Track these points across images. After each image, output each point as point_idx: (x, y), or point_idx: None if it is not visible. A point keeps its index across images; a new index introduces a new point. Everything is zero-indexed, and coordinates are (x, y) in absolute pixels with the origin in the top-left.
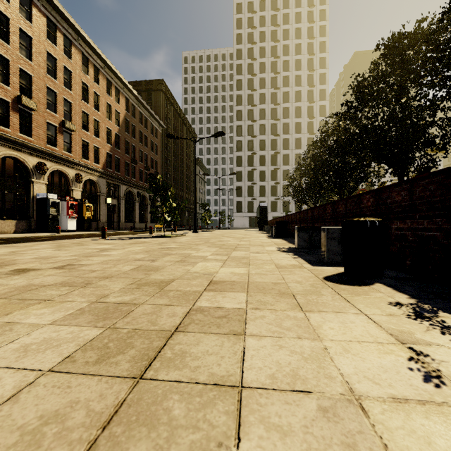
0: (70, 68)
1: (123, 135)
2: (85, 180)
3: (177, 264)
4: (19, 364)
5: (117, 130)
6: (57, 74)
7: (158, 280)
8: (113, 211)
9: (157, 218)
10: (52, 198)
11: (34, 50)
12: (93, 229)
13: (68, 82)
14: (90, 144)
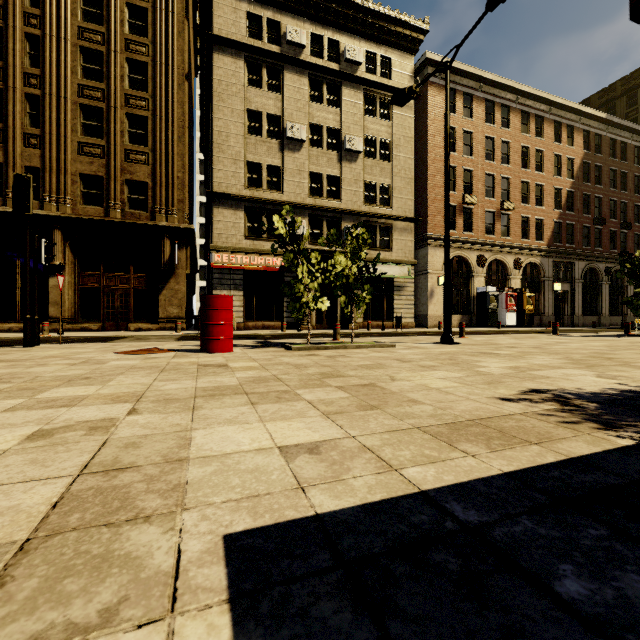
0: (507, 139)
1: (579, 188)
2: (525, 264)
3: (635, 354)
4: (546, 361)
5: (569, 185)
6: (494, 154)
7: (609, 357)
8: (563, 299)
9: (635, 310)
10: (491, 291)
11: (474, 143)
12: (534, 325)
13: (505, 157)
14: (531, 219)
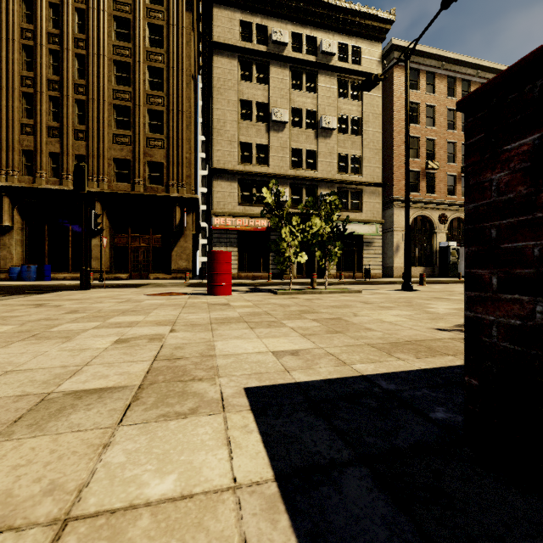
0: None
1: None
2: None
3: None
4: None
5: None
6: (455, 124)
7: None
8: None
9: None
10: (452, 245)
11: (436, 116)
12: None
13: None
14: None
